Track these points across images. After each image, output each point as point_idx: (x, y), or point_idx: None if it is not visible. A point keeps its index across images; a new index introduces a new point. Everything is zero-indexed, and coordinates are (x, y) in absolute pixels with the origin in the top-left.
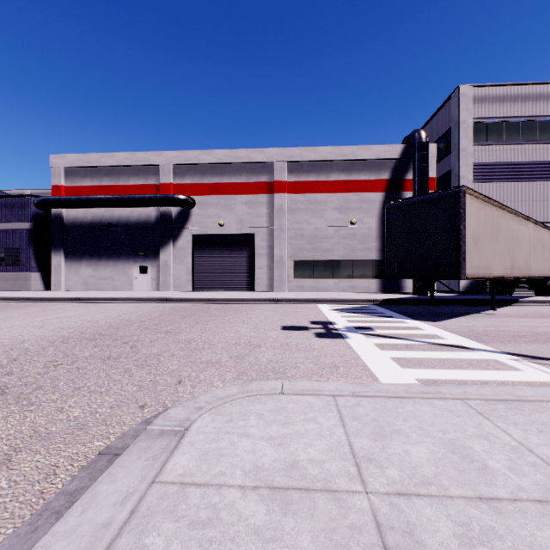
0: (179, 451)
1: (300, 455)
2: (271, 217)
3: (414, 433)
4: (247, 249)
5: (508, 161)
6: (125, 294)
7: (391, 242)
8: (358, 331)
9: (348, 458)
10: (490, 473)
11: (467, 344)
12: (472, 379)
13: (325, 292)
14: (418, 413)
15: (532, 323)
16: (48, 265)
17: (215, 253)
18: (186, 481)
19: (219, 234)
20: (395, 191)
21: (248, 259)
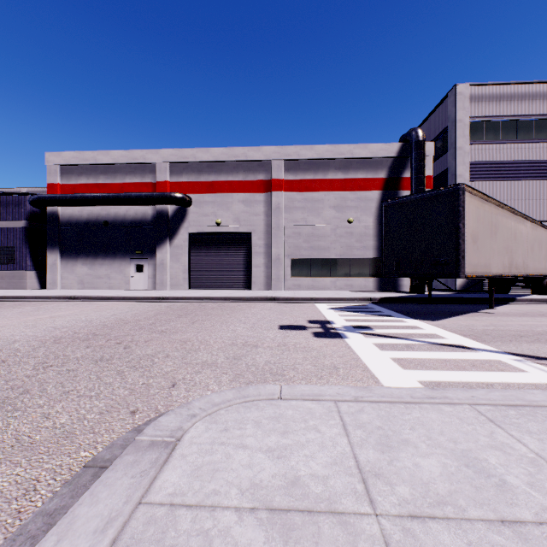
0: (169, 466)
1: (301, 470)
2: (269, 216)
3: (423, 443)
4: (244, 248)
5: (504, 160)
6: (121, 292)
7: (389, 241)
8: (357, 330)
9: (354, 473)
10: (509, 491)
11: (468, 343)
12: (476, 381)
13: (322, 291)
14: (426, 421)
15: (531, 322)
16: (44, 263)
17: (212, 251)
18: (176, 502)
19: (216, 232)
20: (392, 189)
21: (245, 258)
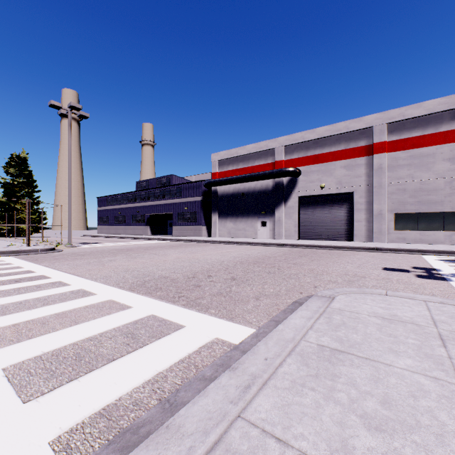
0: (333, 302)
1: (398, 314)
2: (370, 176)
3: None
4: (346, 205)
5: None
6: (254, 240)
7: None
8: None
9: (428, 319)
10: None
11: None
12: None
13: (432, 244)
14: None
15: None
16: (209, 221)
17: (316, 210)
18: (341, 309)
19: (320, 194)
20: None
21: (346, 214)
